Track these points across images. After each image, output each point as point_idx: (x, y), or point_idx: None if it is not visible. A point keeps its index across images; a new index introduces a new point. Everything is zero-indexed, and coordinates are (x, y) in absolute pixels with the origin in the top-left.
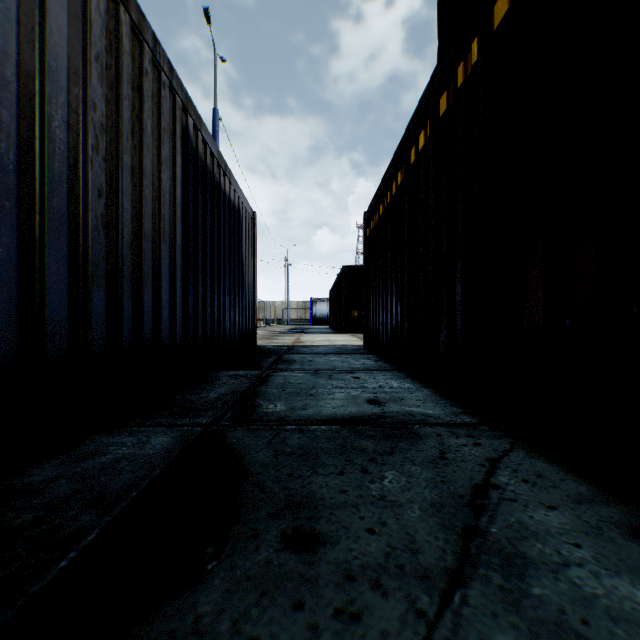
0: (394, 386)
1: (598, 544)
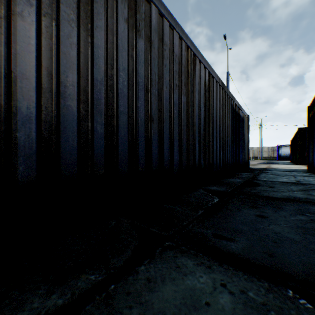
0: (309, 179)
1: None
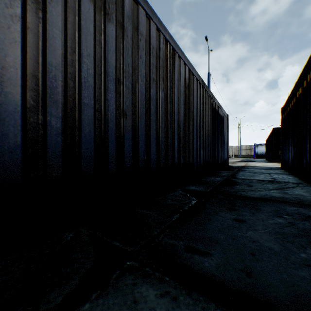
0: (283, 177)
1: (304, 191)
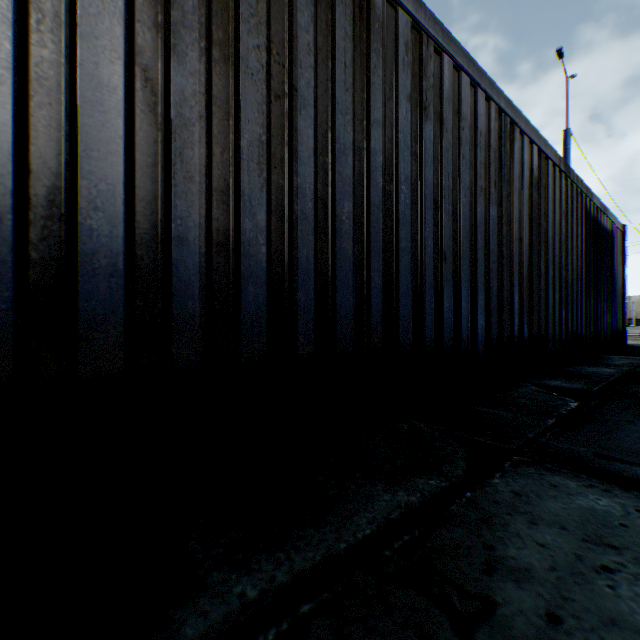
0: None
1: None
